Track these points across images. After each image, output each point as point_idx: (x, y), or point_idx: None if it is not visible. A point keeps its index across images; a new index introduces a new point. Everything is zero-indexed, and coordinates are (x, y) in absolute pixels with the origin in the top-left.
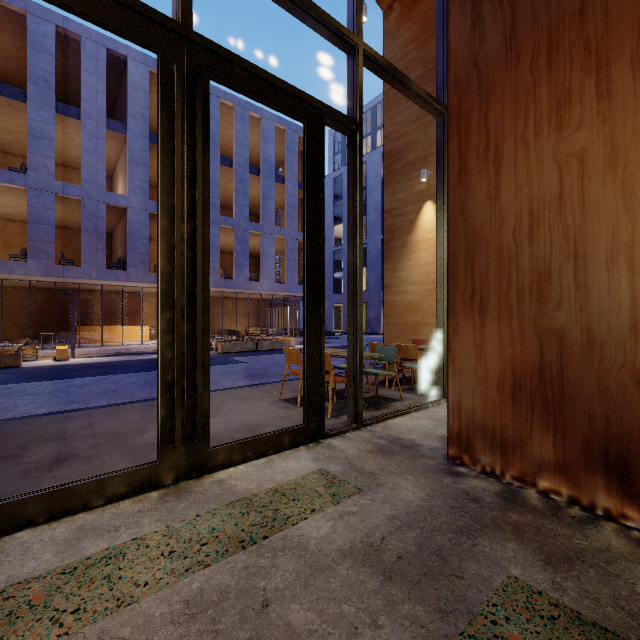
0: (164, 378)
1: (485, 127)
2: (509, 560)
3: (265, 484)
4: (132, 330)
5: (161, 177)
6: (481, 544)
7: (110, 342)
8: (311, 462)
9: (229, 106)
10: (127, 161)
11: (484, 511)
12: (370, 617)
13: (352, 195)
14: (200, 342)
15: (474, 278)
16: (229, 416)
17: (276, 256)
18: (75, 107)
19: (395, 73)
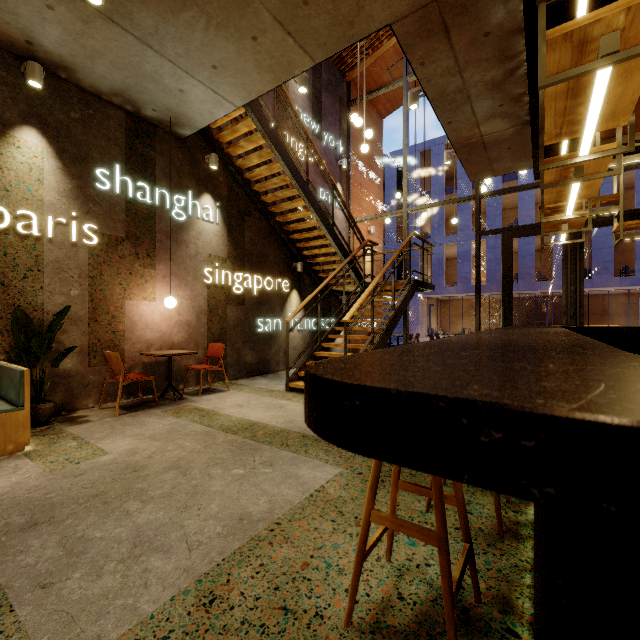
0: None
1: None
2: None
3: None
4: None
5: (563, 273)
6: None
7: None
8: None
9: None
10: None
11: None
12: None
13: None
14: None
15: None
16: None
17: None
18: None
19: None
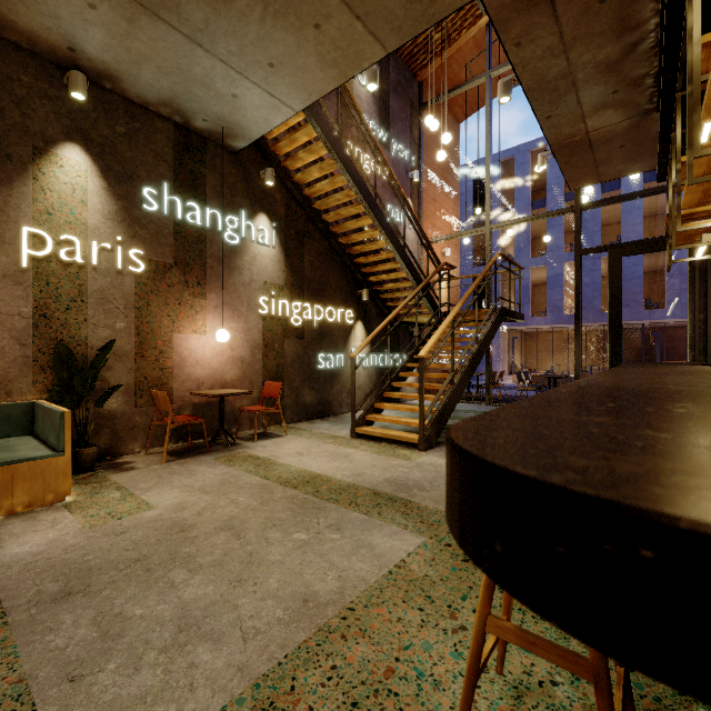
0: None
1: None
2: None
3: None
4: None
5: (688, 298)
6: None
7: None
8: None
9: None
10: None
11: None
12: None
13: None
14: None
15: None
16: None
17: None
18: None
19: None
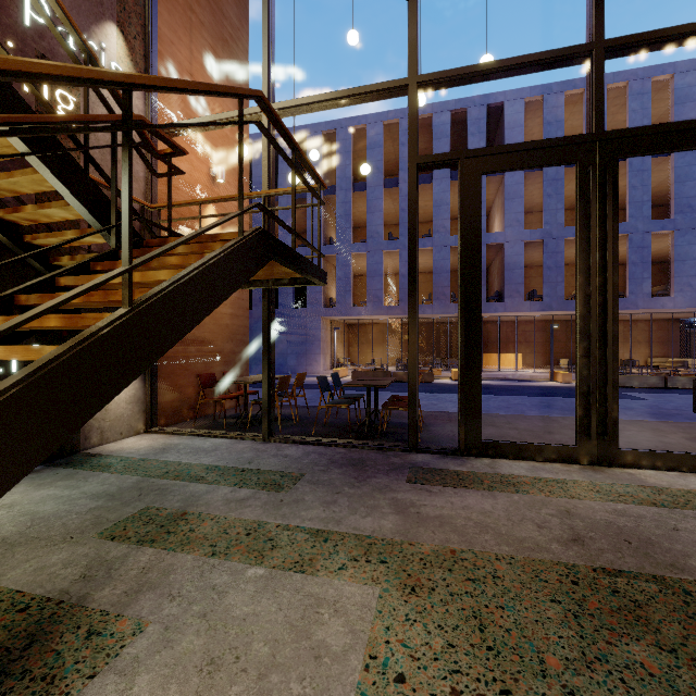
0: (581, 389)
1: None
2: None
3: (676, 486)
4: (506, 358)
5: (578, 249)
6: None
7: (487, 368)
8: None
9: (619, 87)
10: (503, 199)
11: None
12: None
13: None
14: (610, 365)
15: None
16: (631, 438)
17: None
18: None
19: None
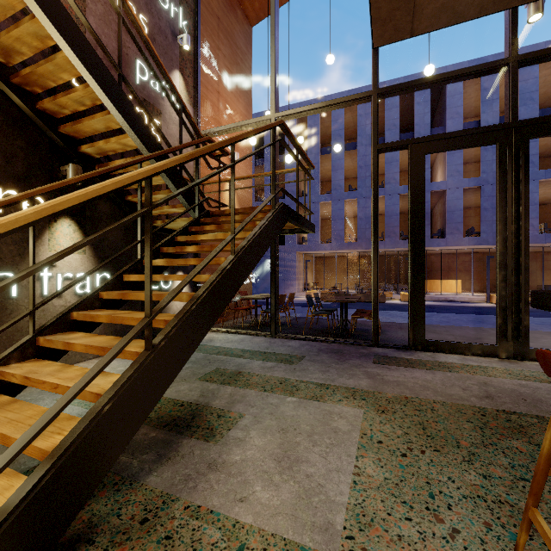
0: (500, 304)
1: None
2: None
3: None
4: (447, 283)
5: (498, 205)
6: None
7: (430, 292)
8: None
9: None
10: (445, 154)
11: None
12: None
13: None
14: (523, 287)
15: None
16: (546, 344)
17: None
18: (410, 132)
19: None
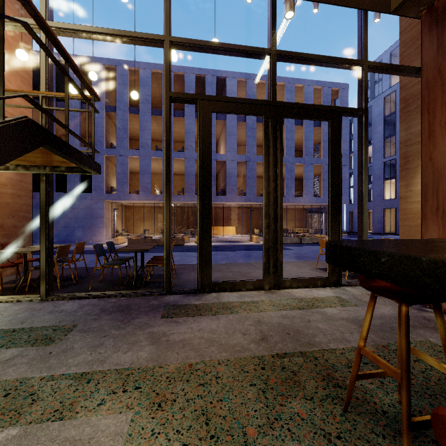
0: (265, 246)
1: (445, 109)
2: (431, 337)
3: (308, 296)
4: (227, 229)
5: (264, 166)
6: (418, 330)
7: (216, 235)
8: (332, 293)
9: (282, 85)
10: (226, 135)
11: (430, 323)
12: (350, 332)
13: (360, 151)
14: (279, 232)
15: (438, 198)
16: (288, 272)
17: (314, 178)
18: None
19: (393, 68)
